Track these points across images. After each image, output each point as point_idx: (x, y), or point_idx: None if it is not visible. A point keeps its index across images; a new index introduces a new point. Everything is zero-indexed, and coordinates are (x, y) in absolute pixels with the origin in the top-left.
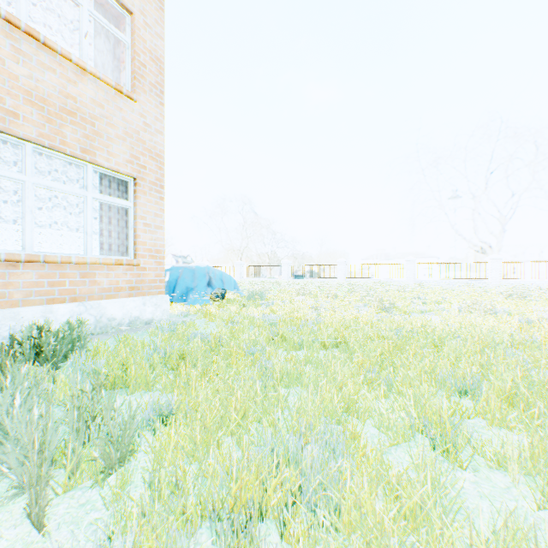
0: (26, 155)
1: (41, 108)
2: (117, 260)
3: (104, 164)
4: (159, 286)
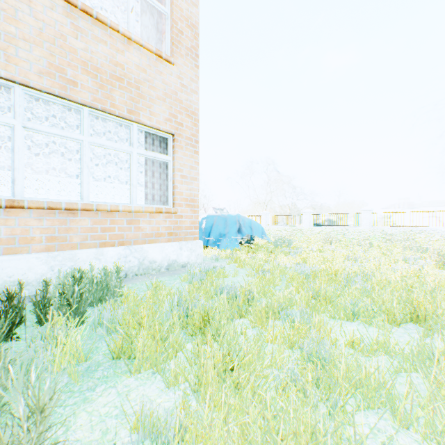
0: (84, 118)
1: (95, 76)
2: (157, 209)
3: (146, 123)
4: (194, 232)
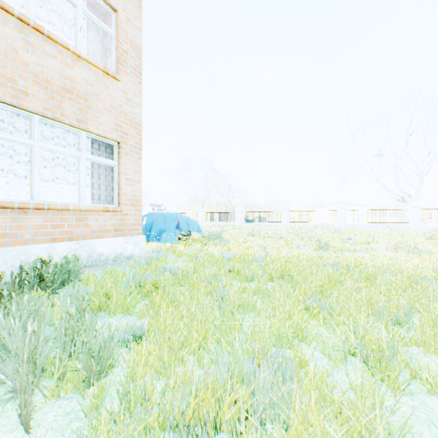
0: (34, 125)
1: (46, 87)
2: (105, 208)
3: (94, 131)
4: (138, 228)
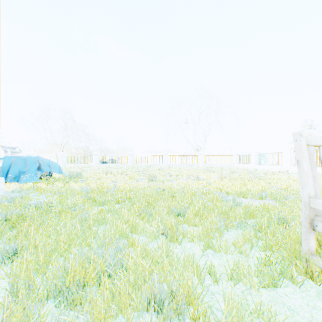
0: None
1: None
2: None
3: None
4: None
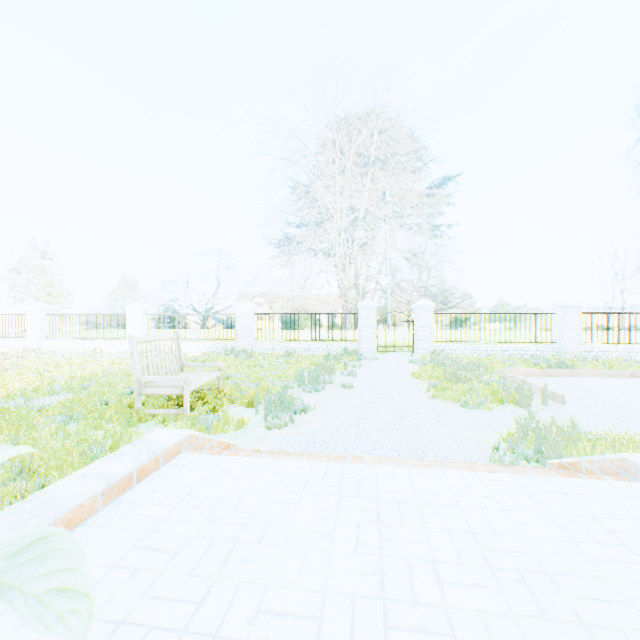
0: None
1: None
2: None
3: None
4: None
